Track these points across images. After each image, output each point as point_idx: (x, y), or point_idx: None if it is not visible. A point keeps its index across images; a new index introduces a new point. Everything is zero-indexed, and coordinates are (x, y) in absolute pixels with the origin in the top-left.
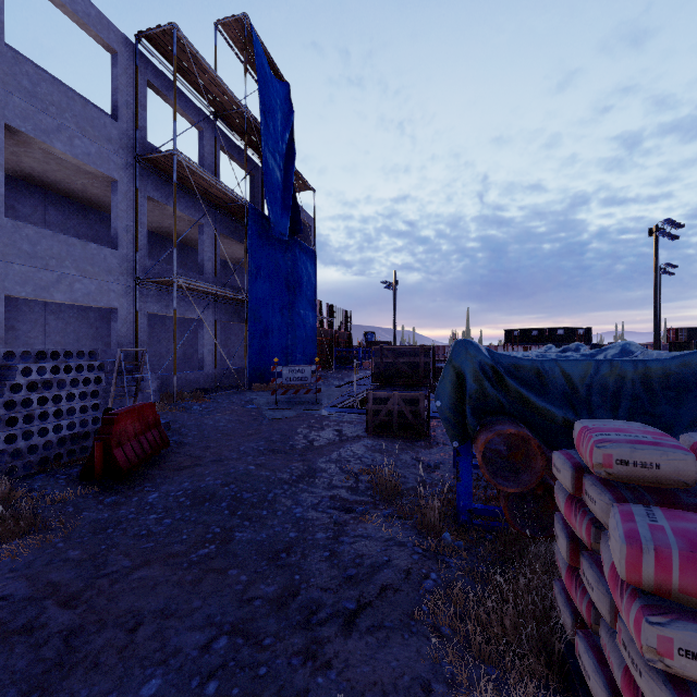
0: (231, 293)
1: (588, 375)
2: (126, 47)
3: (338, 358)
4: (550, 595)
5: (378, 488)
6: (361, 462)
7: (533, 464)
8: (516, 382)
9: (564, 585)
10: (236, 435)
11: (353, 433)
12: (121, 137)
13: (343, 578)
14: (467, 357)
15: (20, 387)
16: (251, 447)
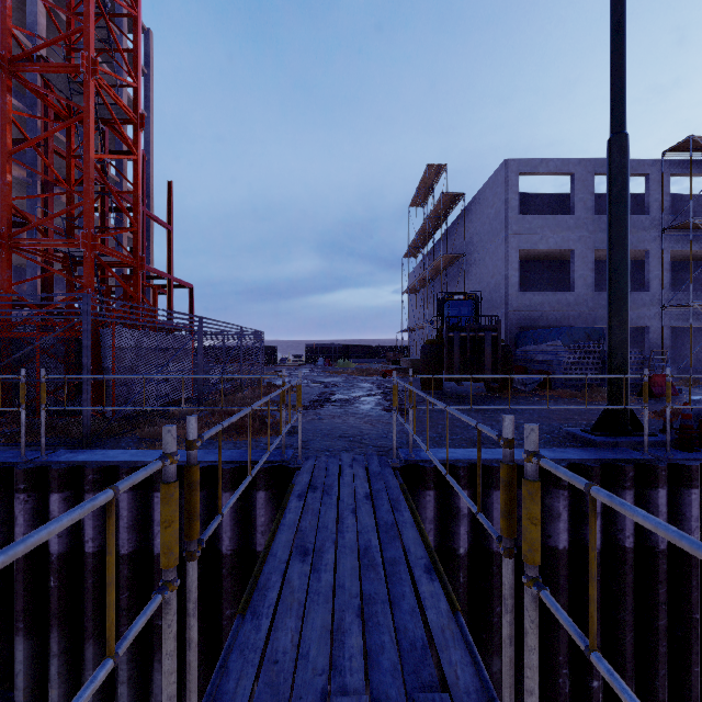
0: None
1: None
2: (655, 166)
3: None
4: None
5: None
6: None
7: None
8: None
9: None
10: None
11: None
12: (651, 223)
13: None
14: None
15: None
16: None
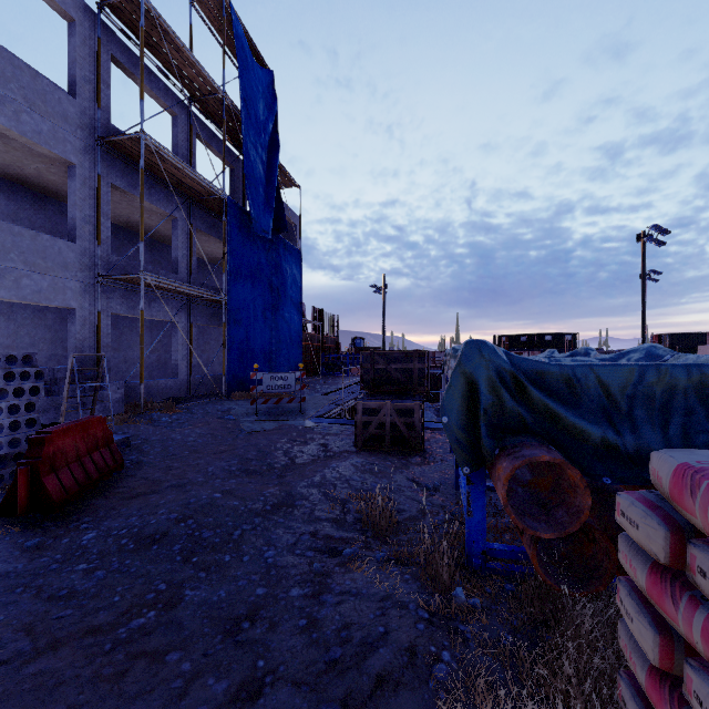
0: (208, 293)
1: (630, 383)
2: (86, 15)
3: (325, 364)
4: (615, 696)
5: (369, 520)
6: (348, 486)
7: (569, 499)
8: (542, 393)
9: (638, 685)
10: (206, 452)
11: (340, 448)
12: (80, 116)
13: (324, 664)
14: (481, 362)
15: None
16: (221, 467)
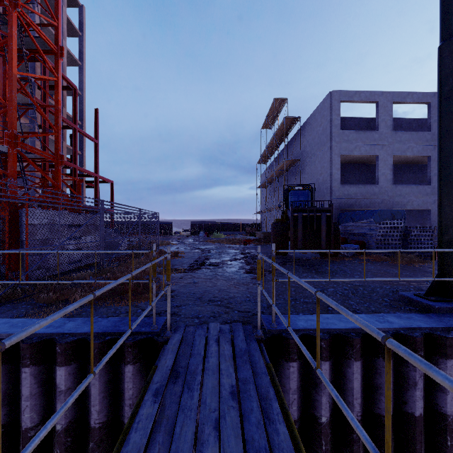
0: None
1: None
2: (434, 97)
3: None
4: None
5: None
6: None
7: None
8: None
9: None
10: None
11: None
12: (431, 137)
13: None
14: None
15: (412, 235)
16: None
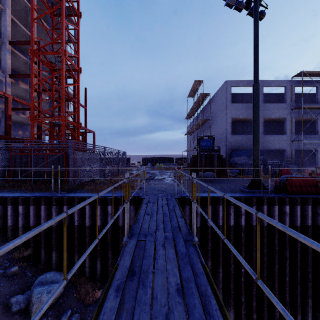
0: None
1: None
2: (288, 82)
3: None
4: None
5: None
6: None
7: None
8: None
9: None
10: None
11: None
12: (287, 106)
13: None
14: None
15: (268, 164)
16: None
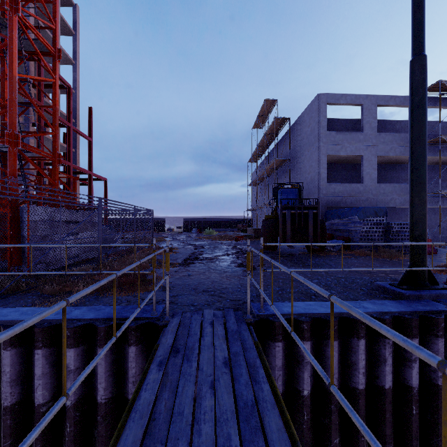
0: None
1: None
2: None
3: None
4: None
5: None
6: None
7: None
8: None
9: None
10: None
11: None
12: None
13: None
14: None
15: (393, 231)
16: None
